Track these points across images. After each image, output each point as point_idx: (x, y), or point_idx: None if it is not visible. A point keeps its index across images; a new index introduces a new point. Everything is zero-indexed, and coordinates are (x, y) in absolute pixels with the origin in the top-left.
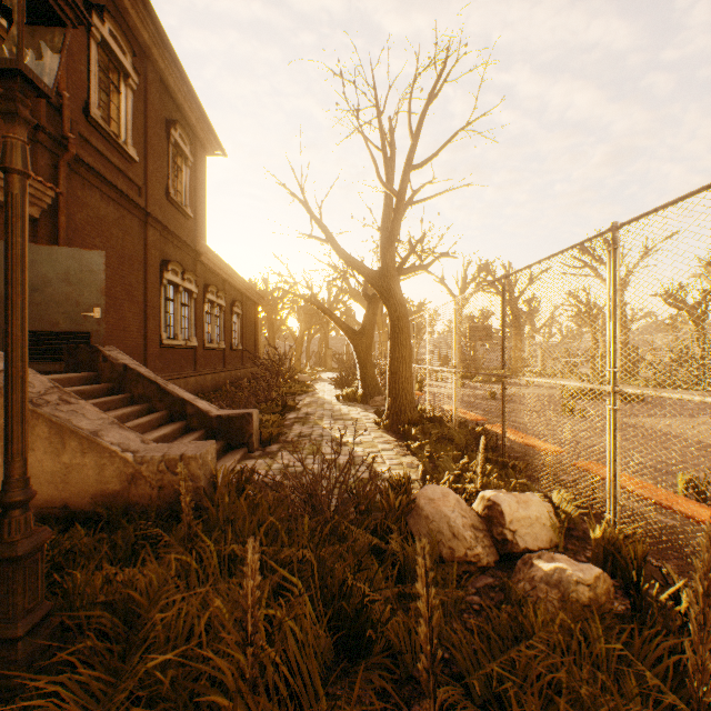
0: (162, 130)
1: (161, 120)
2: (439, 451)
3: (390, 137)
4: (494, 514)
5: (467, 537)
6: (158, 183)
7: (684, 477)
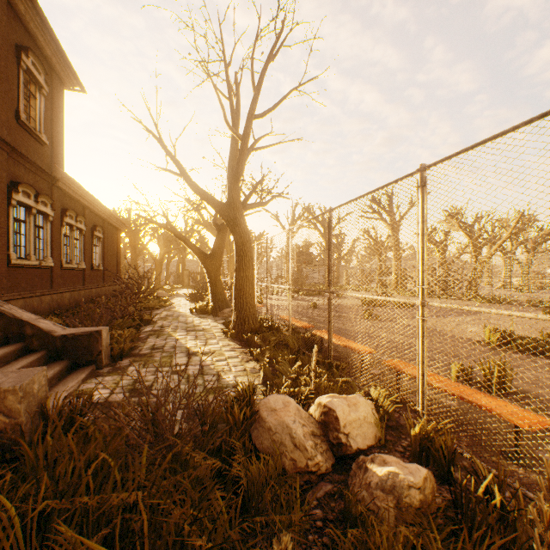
0: (11, 53)
1: (10, 43)
2: (277, 356)
3: (236, 89)
4: (331, 420)
5: (308, 447)
6: (5, 105)
7: (456, 365)
